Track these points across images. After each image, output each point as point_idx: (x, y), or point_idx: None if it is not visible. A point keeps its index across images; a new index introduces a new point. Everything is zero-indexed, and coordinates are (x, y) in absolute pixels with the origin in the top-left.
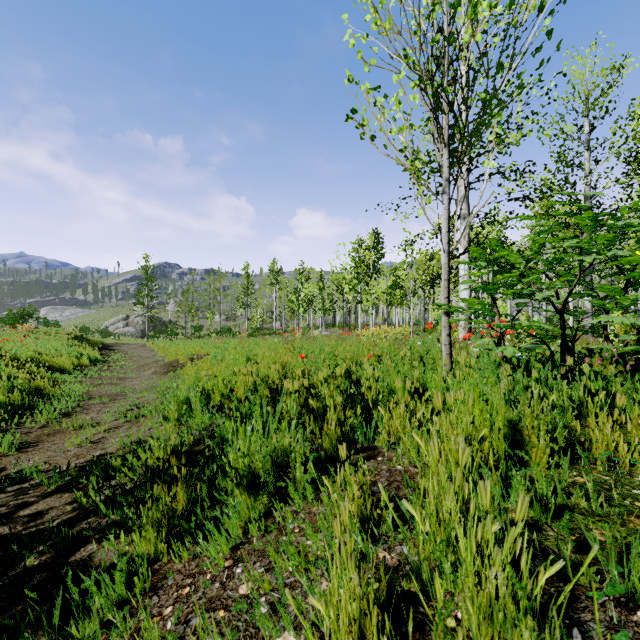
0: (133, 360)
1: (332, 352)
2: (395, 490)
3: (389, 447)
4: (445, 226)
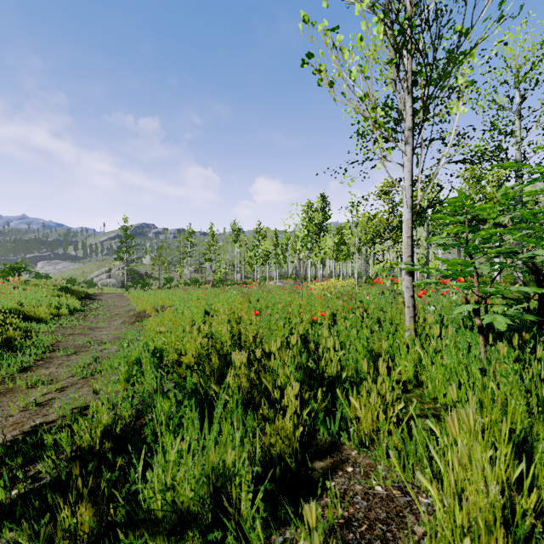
0: (108, 309)
1: (286, 310)
2: None
3: (360, 449)
4: (408, 179)
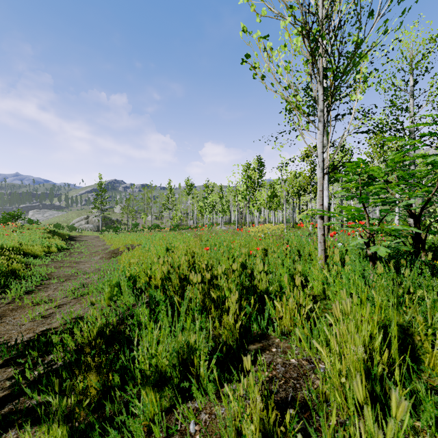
0: (88, 248)
1: (230, 246)
2: (292, 391)
3: (281, 337)
4: (320, 148)
